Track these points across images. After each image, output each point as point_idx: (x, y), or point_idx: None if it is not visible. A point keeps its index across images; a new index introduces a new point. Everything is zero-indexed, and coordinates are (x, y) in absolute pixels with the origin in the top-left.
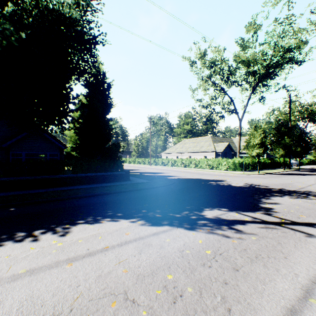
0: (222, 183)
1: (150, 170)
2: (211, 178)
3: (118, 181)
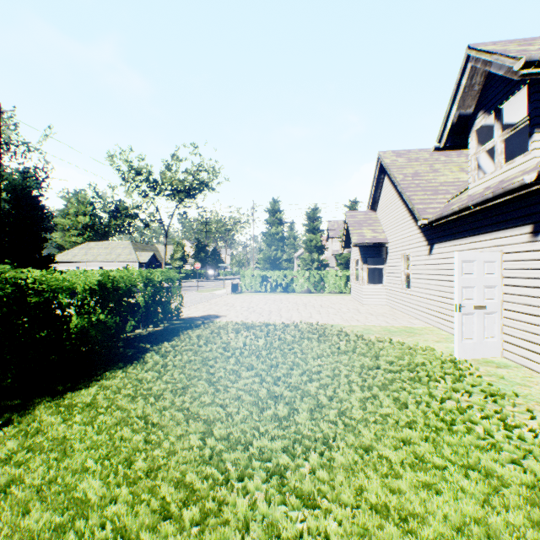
0: None
1: None
2: None
3: None
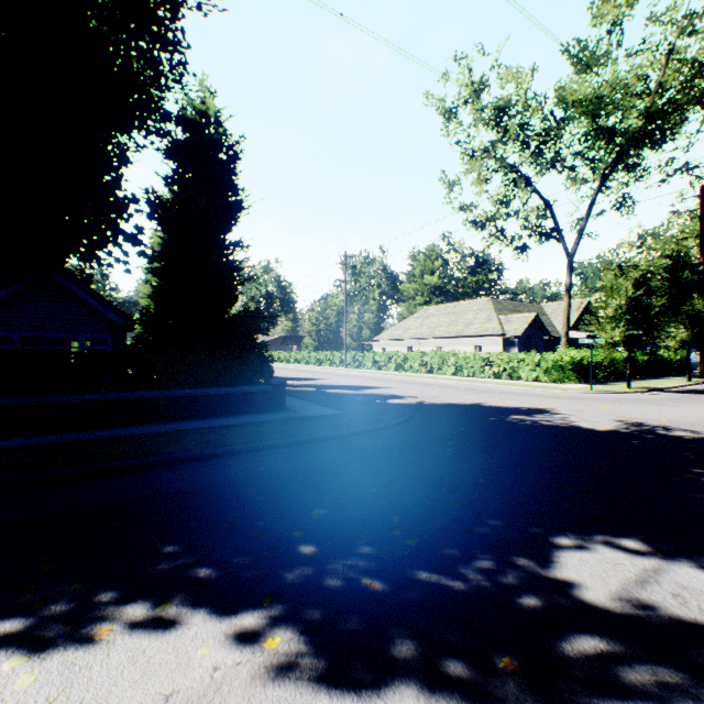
0: (549, 419)
1: (345, 379)
2: (508, 403)
3: (251, 413)
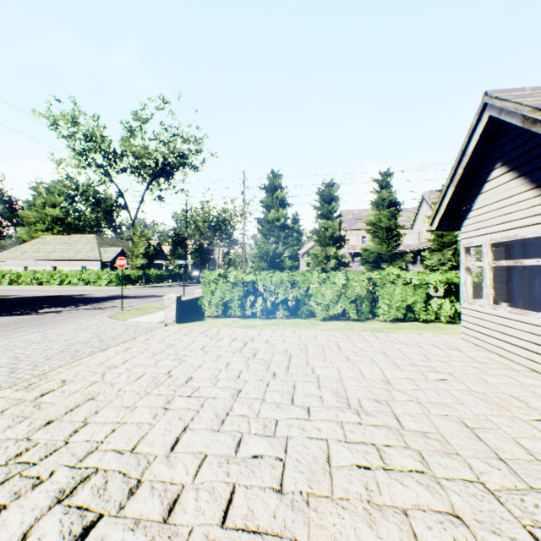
0: (84, 296)
1: None
2: (75, 294)
3: None
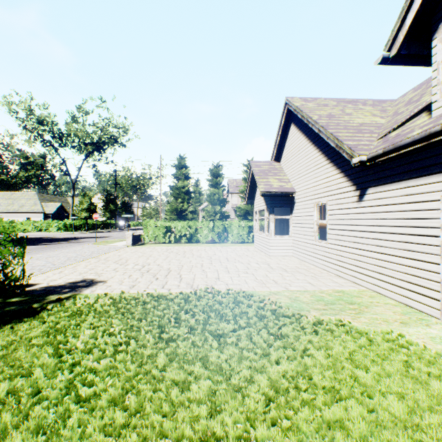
0: (52, 237)
1: None
2: (42, 236)
3: None
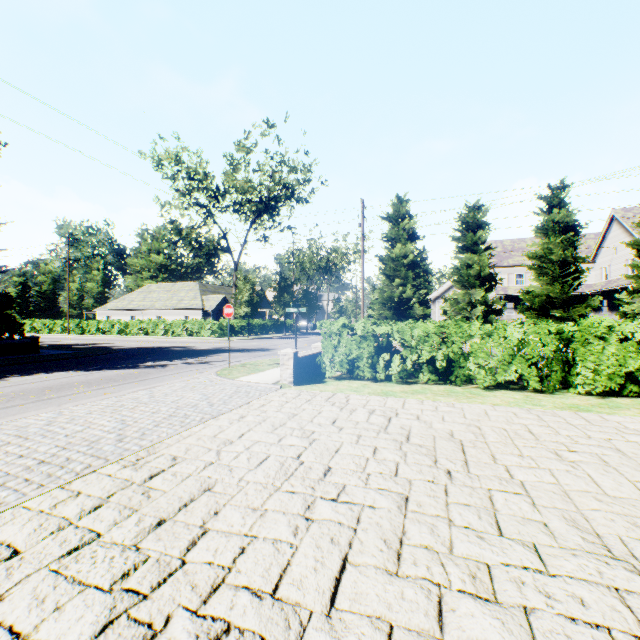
0: (188, 348)
1: (73, 341)
2: (179, 345)
3: (17, 355)
